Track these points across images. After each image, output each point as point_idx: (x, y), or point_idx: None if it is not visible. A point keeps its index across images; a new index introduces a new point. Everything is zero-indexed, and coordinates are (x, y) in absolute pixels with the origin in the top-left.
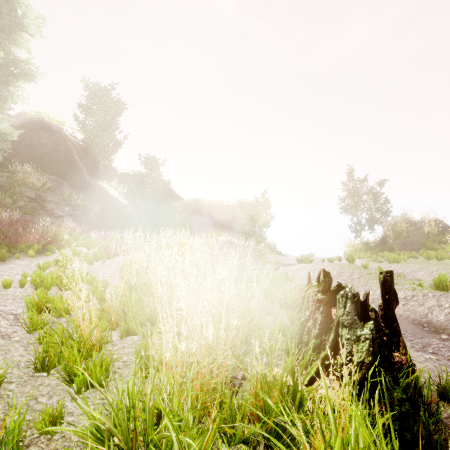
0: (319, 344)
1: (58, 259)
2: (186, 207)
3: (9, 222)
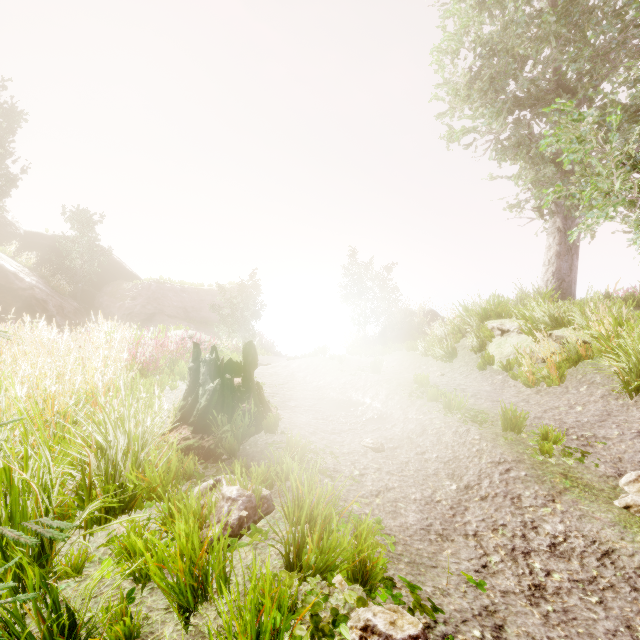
0: (185, 405)
1: None
2: (144, 290)
3: None
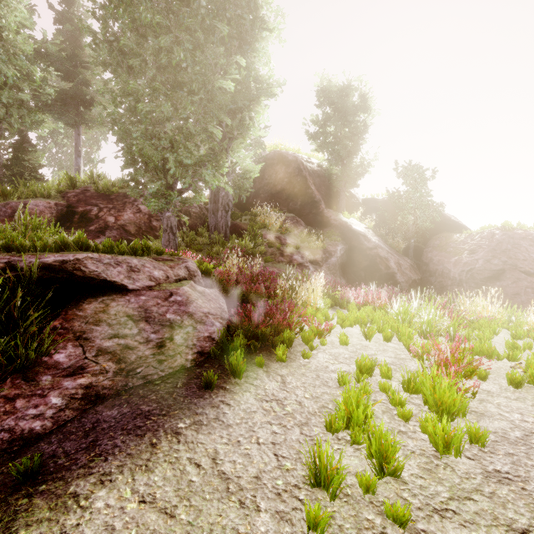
0: None
1: (348, 412)
2: (484, 241)
3: (249, 278)
